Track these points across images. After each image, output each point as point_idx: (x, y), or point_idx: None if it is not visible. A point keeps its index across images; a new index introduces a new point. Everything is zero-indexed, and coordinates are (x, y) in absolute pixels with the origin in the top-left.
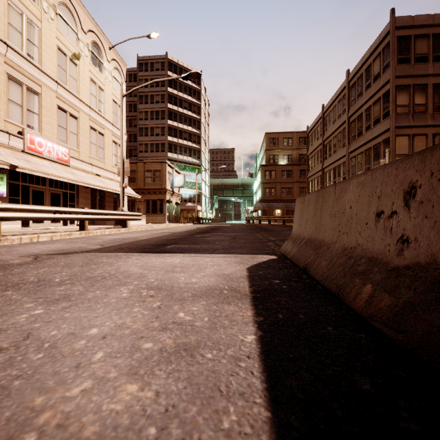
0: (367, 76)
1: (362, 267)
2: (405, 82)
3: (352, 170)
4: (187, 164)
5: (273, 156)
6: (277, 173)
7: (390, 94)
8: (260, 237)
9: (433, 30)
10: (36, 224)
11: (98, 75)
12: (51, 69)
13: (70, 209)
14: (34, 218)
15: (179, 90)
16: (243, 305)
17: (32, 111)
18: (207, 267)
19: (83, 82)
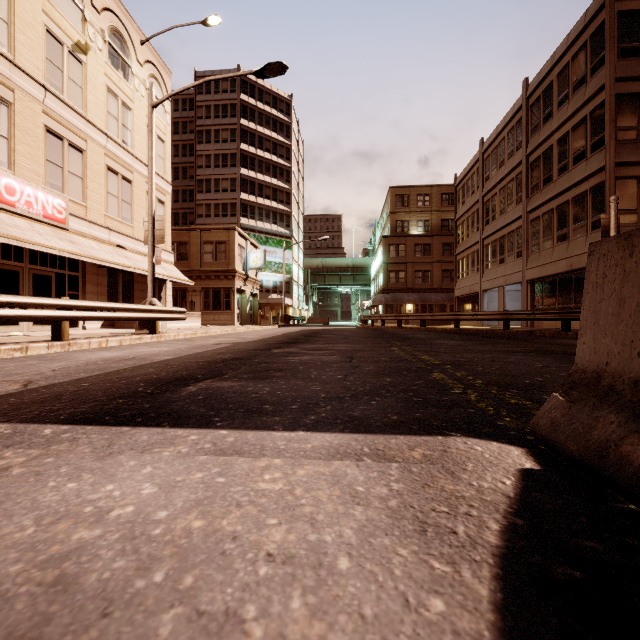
0: (561, 85)
1: None
2: (632, 88)
3: (533, 239)
4: (270, 235)
5: (401, 222)
6: (407, 248)
7: (607, 109)
8: (403, 355)
9: None
10: (3, 327)
11: (122, 83)
12: (33, 64)
13: (24, 298)
14: None
15: (257, 123)
16: None
17: None
18: (244, 605)
19: (94, 93)
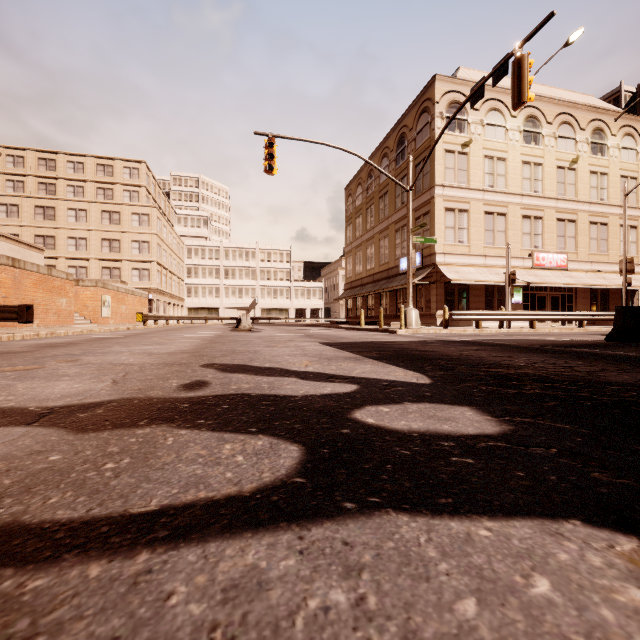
0: None
1: None
2: None
3: None
4: None
5: None
6: None
7: None
8: None
9: None
10: (539, 323)
11: (599, 161)
12: (551, 191)
13: (571, 313)
14: (550, 319)
15: None
16: None
17: (537, 233)
18: None
19: (581, 182)
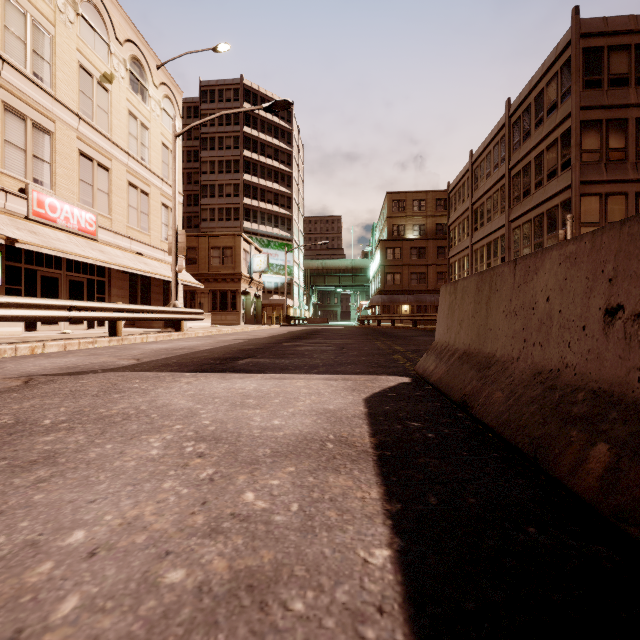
0: (537, 108)
1: (581, 408)
2: (595, 115)
3: (515, 246)
4: (272, 239)
5: (398, 226)
6: (404, 252)
7: (573, 134)
8: (382, 346)
9: (636, 39)
10: (46, 326)
11: (140, 106)
12: (69, 97)
13: (94, 304)
14: (38, 318)
15: (260, 130)
16: (361, 475)
17: (41, 158)
18: (299, 397)
19: (118, 117)
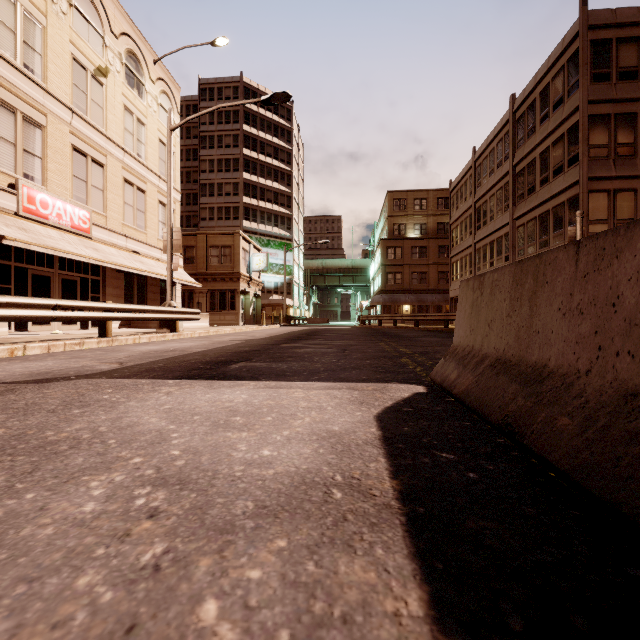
0: (543, 103)
1: None
2: (603, 109)
3: (519, 245)
4: (271, 238)
5: (398, 225)
6: (405, 251)
7: (580, 128)
8: (386, 348)
9: None
10: (37, 326)
11: (137, 101)
12: (62, 90)
13: (81, 303)
14: (18, 318)
15: (259, 128)
16: (388, 557)
17: (32, 152)
18: (297, 413)
19: (113, 112)
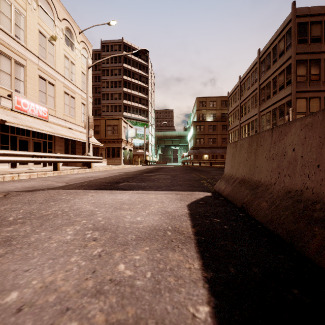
0: (274, 53)
1: (319, 214)
2: (304, 57)
3: (262, 124)
4: (138, 121)
5: (202, 115)
6: (205, 127)
7: (292, 67)
8: (194, 176)
9: (324, 18)
10: (22, 165)
11: (70, 53)
12: (33, 47)
13: (45, 154)
14: (15, 161)
15: (132, 65)
16: (188, 252)
17: (19, 79)
18: (151, 204)
19: (59, 58)
